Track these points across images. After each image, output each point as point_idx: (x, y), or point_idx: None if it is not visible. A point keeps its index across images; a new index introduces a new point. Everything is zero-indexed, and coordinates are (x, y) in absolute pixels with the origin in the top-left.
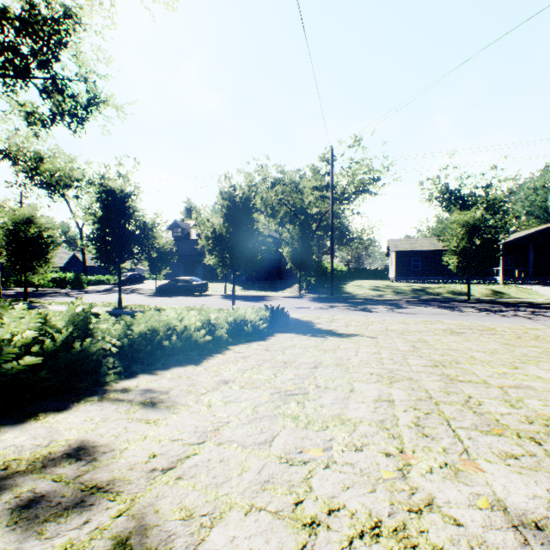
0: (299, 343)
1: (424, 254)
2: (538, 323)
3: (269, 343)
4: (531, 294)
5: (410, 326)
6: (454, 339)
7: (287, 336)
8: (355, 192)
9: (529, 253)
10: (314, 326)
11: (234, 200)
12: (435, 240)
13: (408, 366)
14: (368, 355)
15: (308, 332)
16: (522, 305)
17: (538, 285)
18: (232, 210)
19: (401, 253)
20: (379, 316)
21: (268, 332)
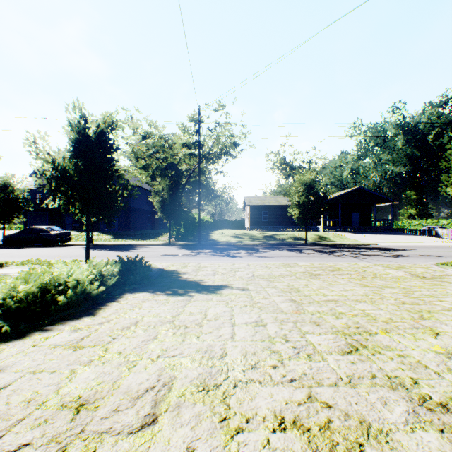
0: (149, 313)
1: (271, 209)
2: (364, 261)
3: (97, 321)
4: (342, 238)
5: (273, 270)
6: (319, 284)
7: (138, 298)
8: (219, 153)
9: (339, 209)
10: (179, 276)
11: (86, 134)
12: (278, 198)
13: (323, 360)
14: (250, 332)
15: (171, 287)
16: (342, 246)
17: (344, 232)
18: (83, 144)
19: (255, 207)
20: (243, 261)
21: (115, 292)
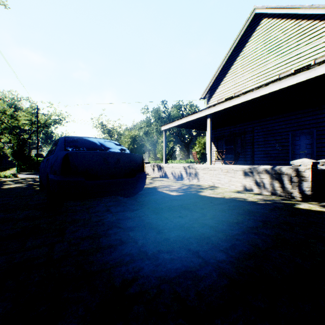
0: None
1: None
2: None
3: None
4: None
5: None
6: None
7: None
8: (52, 124)
9: None
10: None
11: None
12: None
13: None
14: None
15: None
16: None
17: None
18: None
19: None
20: None
21: None
